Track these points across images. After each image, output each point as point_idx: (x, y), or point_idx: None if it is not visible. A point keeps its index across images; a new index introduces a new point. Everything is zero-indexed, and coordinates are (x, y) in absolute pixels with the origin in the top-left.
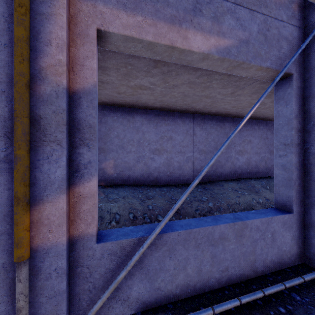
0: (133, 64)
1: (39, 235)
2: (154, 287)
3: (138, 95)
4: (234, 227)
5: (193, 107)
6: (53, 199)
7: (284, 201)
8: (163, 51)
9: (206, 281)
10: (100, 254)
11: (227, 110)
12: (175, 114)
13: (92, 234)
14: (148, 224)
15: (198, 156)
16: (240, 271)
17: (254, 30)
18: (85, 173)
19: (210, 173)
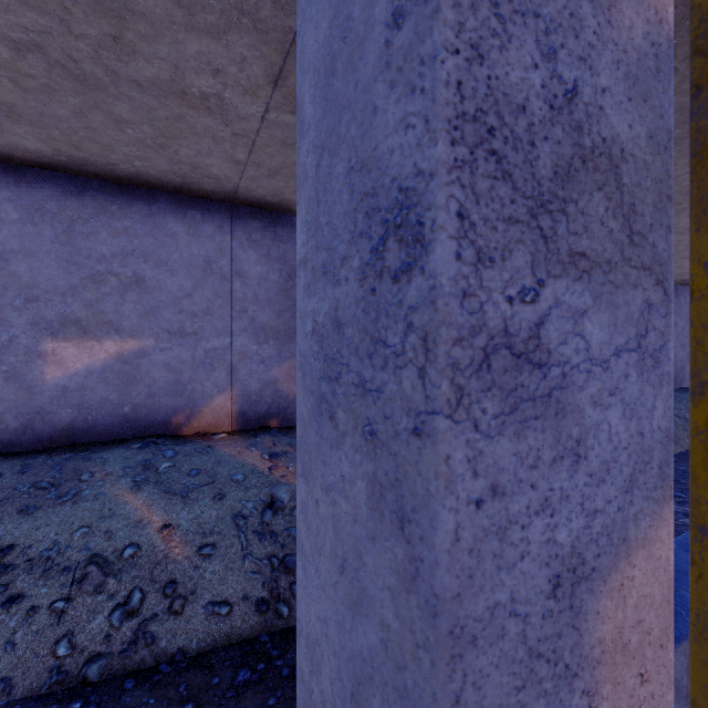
0: None
1: None
2: None
3: None
4: None
5: None
6: (649, 530)
7: None
8: None
9: None
10: None
11: None
12: None
13: None
14: None
15: None
16: None
17: None
18: None
19: None
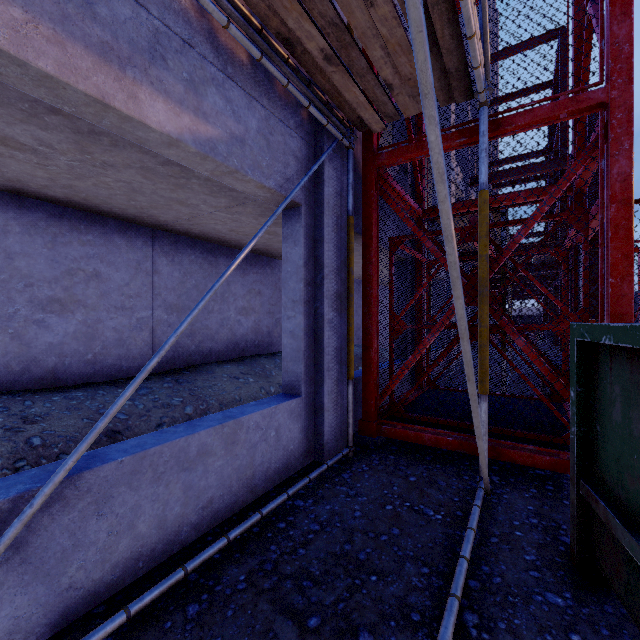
0: None
1: None
2: (60, 588)
3: None
4: (222, 432)
5: (152, 216)
6: None
7: (293, 381)
8: (82, 103)
9: (176, 535)
10: None
11: (221, 234)
12: (110, 224)
13: None
14: (40, 467)
15: (165, 317)
16: (233, 499)
17: (252, 127)
18: None
19: (190, 350)
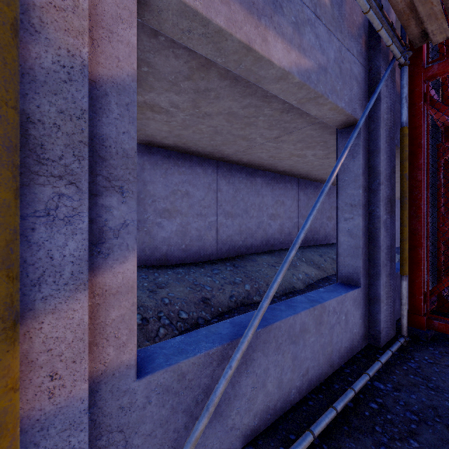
0: (153, 65)
1: (24, 393)
2: (227, 427)
3: (143, 121)
4: (313, 313)
5: (220, 151)
6: (60, 305)
7: (351, 274)
8: (232, 52)
9: (287, 395)
10: (143, 399)
11: (262, 160)
12: (194, 159)
13: (129, 364)
14: (205, 328)
15: (224, 221)
16: (320, 370)
17: (331, 57)
18: (116, 246)
19: (239, 244)
